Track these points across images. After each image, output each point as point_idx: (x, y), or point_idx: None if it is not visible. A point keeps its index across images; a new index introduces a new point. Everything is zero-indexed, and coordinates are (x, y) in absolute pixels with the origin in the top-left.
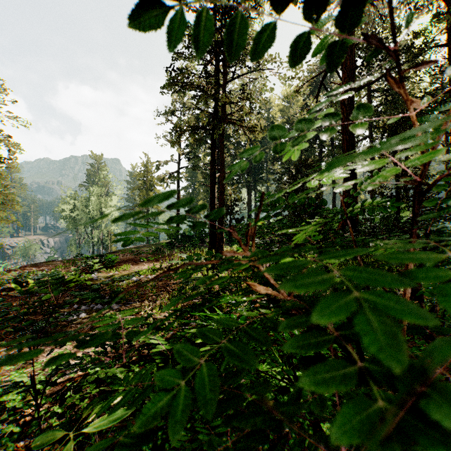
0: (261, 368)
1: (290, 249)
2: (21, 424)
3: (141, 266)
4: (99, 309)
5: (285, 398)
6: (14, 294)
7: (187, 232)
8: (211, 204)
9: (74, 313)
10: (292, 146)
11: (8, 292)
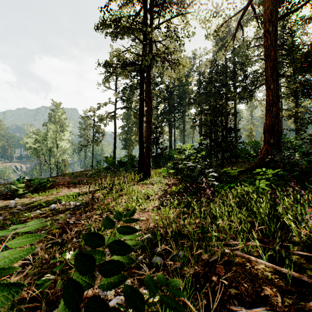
0: None
1: None
2: None
3: (72, 189)
4: None
5: None
6: None
7: (123, 159)
8: (140, 134)
9: None
10: None
11: None
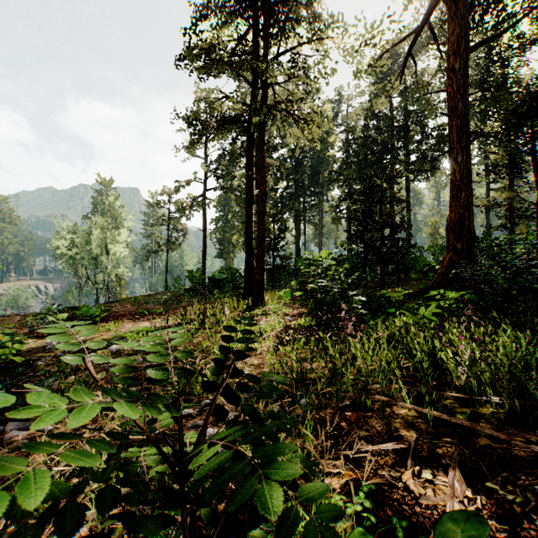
0: None
1: None
2: None
3: (139, 323)
4: None
5: None
6: None
7: (218, 275)
8: (247, 233)
9: None
10: None
11: None
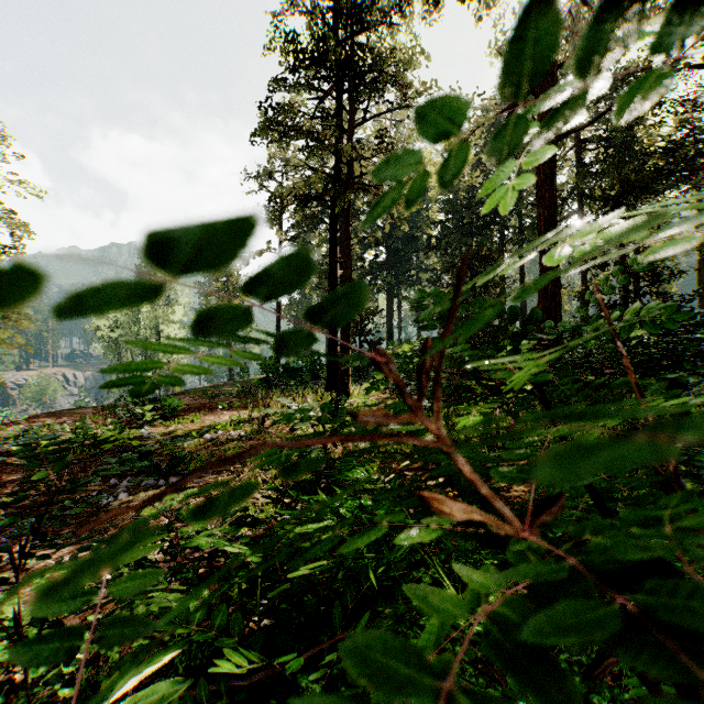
0: None
1: (593, 415)
2: (5, 690)
3: (220, 415)
4: (150, 486)
5: (458, 650)
6: (16, 461)
7: (293, 362)
8: None
9: (109, 493)
10: (554, 115)
11: (7, 458)
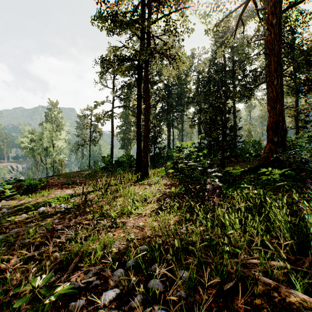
0: None
1: None
2: None
3: (66, 190)
4: None
5: None
6: None
7: (121, 159)
8: (137, 132)
9: None
10: None
11: None
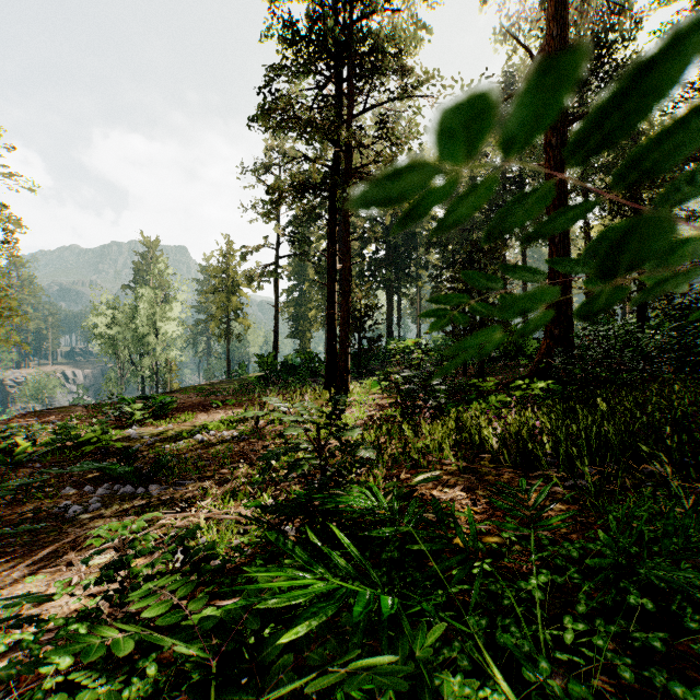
0: (448, 692)
1: None
2: None
3: (214, 414)
4: (128, 495)
5: None
6: None
7: (291, 359)
8: (329, 314)
9: (80, 503)
10: None
11: None
